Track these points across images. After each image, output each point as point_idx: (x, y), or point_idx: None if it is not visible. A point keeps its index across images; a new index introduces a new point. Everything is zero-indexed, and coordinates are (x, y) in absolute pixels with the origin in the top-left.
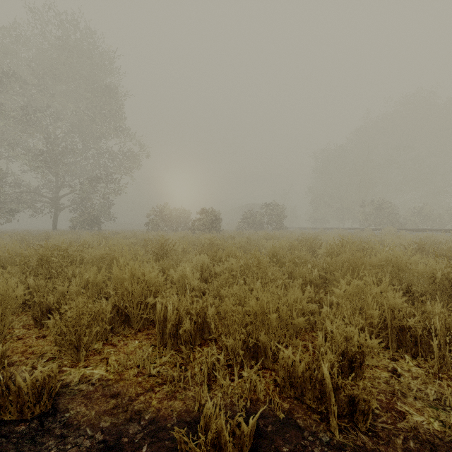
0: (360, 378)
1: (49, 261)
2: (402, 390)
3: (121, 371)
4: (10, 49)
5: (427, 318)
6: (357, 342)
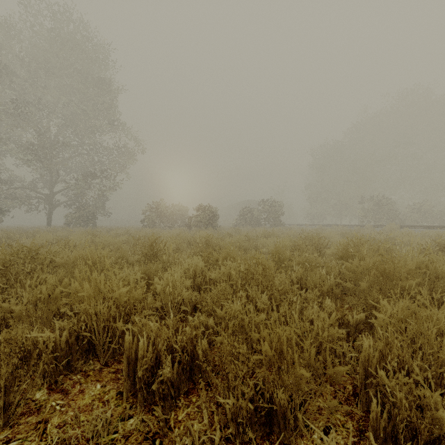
0: None
1: (6, 266)
2: None
3: None
4: (2, 42)
5: None
6: None
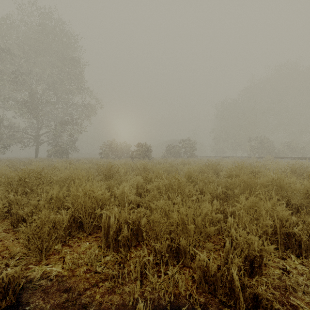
0: (259, 275)
1: (26, 181)
2: (293, 285)
3: (73, 269)
4: (5, 32)
5: (308, 227)
6: (257, 248)
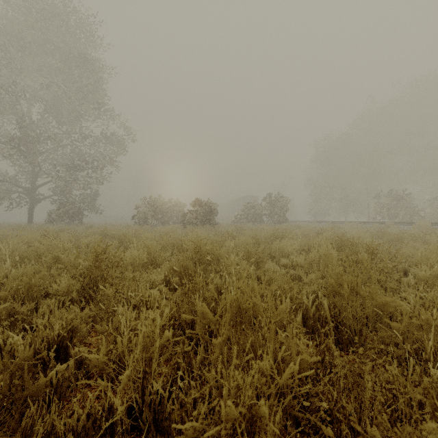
0: None
1: None
2: None
3: None
4: None
5: None
6: None
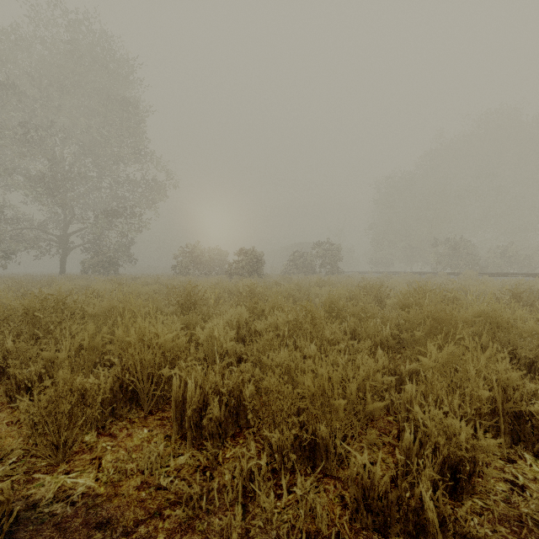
0: (468, 494)
1: (36, 316)
2: (534, 515)
3: (117, 481)
4: (8, 55)
5: None
6: (465, 444)
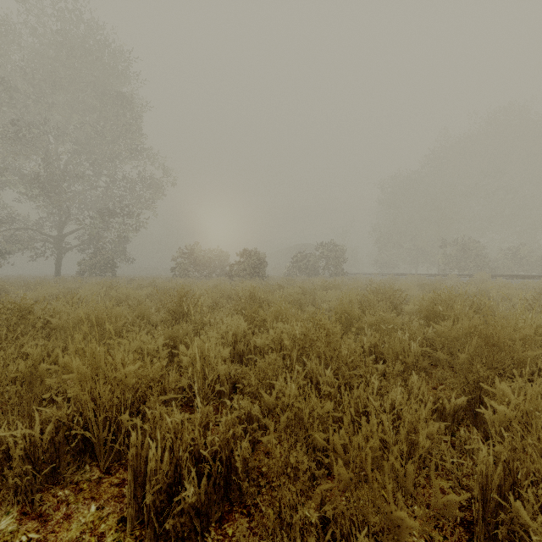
0: None
1: None
2: None
3: None
4: None
5: None
6: None
